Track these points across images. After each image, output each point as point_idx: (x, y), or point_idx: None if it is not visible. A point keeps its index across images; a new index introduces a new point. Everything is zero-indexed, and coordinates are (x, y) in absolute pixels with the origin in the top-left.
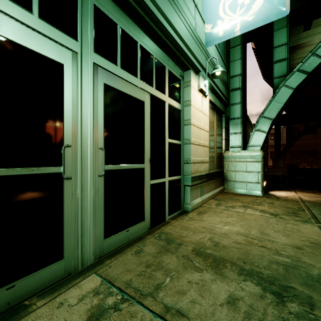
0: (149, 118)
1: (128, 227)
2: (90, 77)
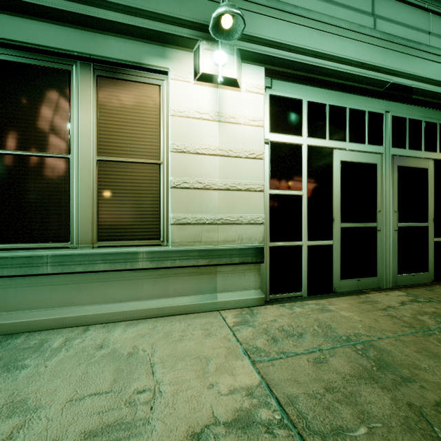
0: (432, 181)
1: (414, 273)
2: (389, 165)
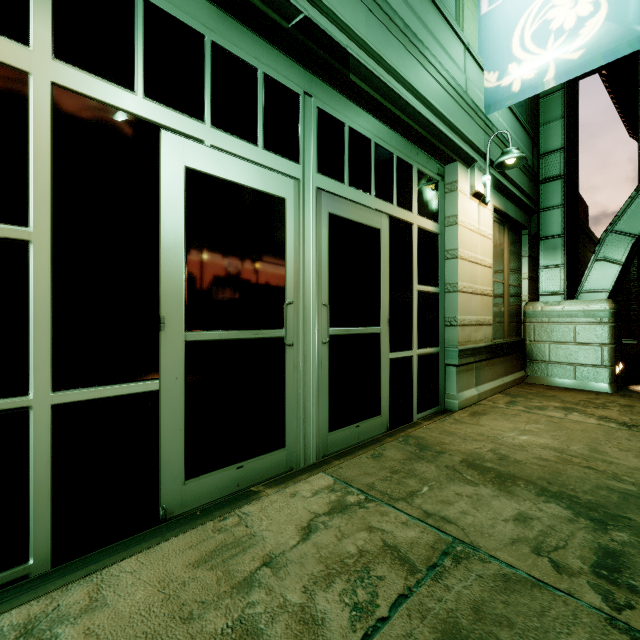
0: (387, 254)
1: (358, 422)
2: (313, 208)
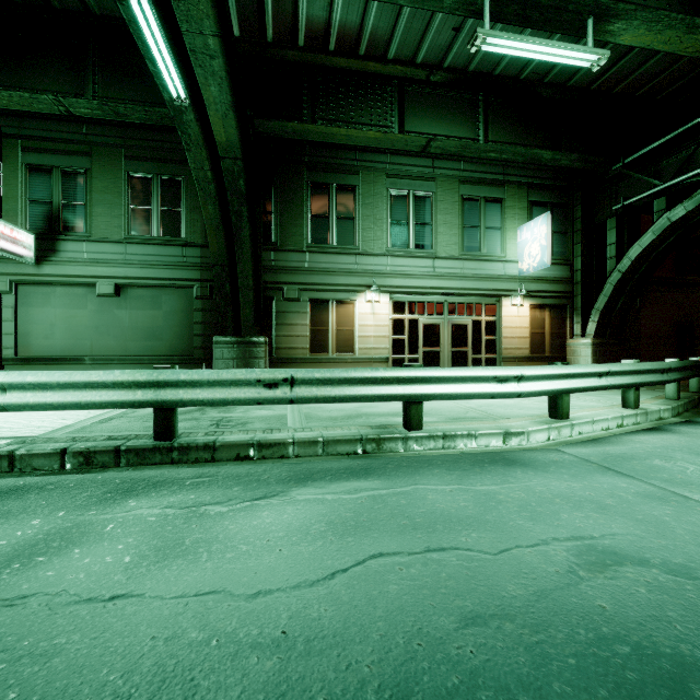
0: (471, 330)
1: None
2: (447, 324)
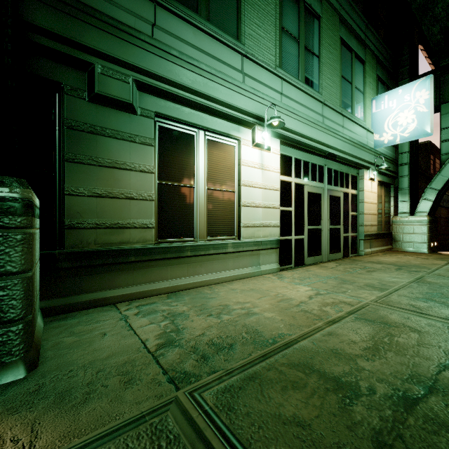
0: (342, 203)
1: (335, 253)
2: (326, 194)
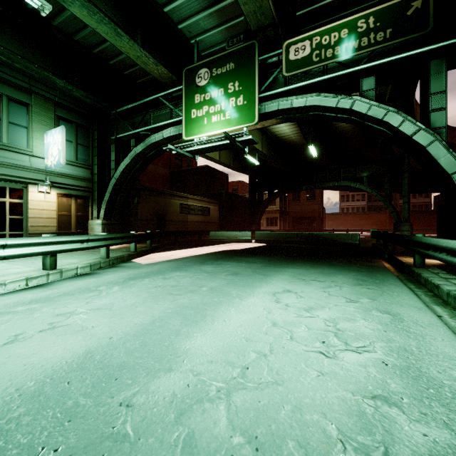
0: None
1: None
2: None
